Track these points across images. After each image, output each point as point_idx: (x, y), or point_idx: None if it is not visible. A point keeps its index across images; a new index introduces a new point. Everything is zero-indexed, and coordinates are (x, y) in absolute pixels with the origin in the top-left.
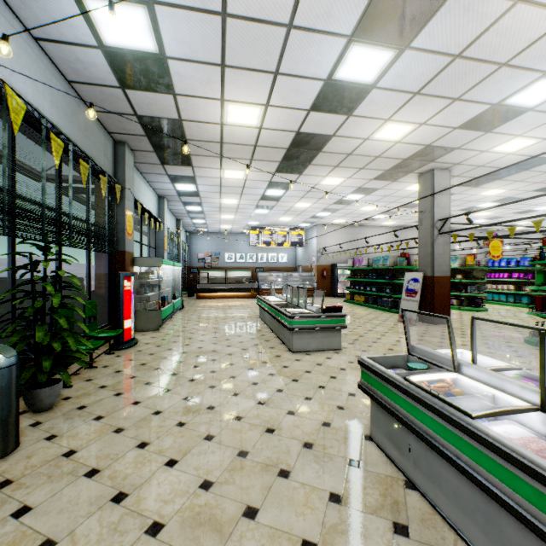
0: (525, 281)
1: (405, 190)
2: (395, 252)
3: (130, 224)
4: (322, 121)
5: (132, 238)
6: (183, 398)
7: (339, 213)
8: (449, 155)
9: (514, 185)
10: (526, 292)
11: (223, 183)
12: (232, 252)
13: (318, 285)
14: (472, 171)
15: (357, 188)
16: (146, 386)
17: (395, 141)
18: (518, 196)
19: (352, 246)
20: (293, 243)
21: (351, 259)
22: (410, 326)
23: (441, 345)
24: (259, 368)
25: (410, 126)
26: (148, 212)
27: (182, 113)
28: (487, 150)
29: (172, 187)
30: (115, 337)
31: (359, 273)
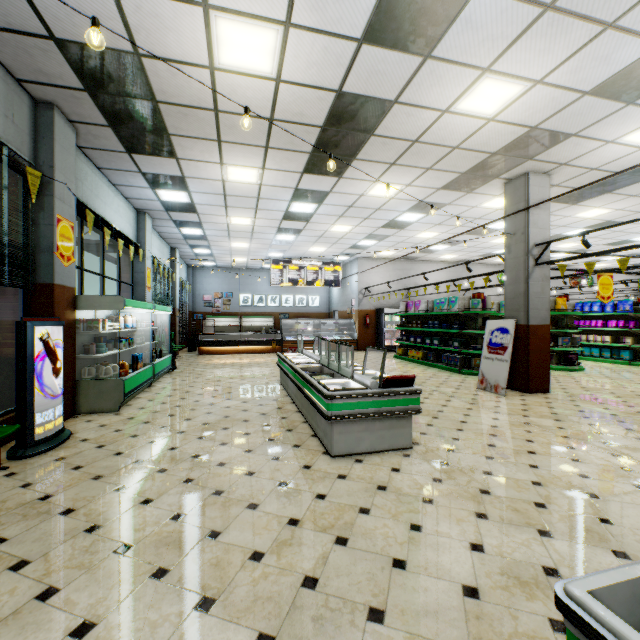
0: (624, 331)
1: (481, 208)
2: (455, 294)
3: (68, 242)
4: (381, 68)
5: (73, 264)
6: (72, 631)
7: (388, 242)
8: (557, 148)
9: (624, 202)
10: (627, 344)
11: (229, 191)
12: (248, 294)
13: (359, 335)
14: (579, 177)
15: (416, 203)
16: (7, 576)
17: (487, 117)
18: (621, 220)
19: (402, 285)
20: (326, 282)
21: (403, 302)
22: (498, 397)
23: (564, 433)
24: (271, 501)
25: (518, 86)
26: (112, 228)
27: (138, 38)
28: (614, 140)
29: (154, 195)
30: (17, 434)
31: (414, 320)
